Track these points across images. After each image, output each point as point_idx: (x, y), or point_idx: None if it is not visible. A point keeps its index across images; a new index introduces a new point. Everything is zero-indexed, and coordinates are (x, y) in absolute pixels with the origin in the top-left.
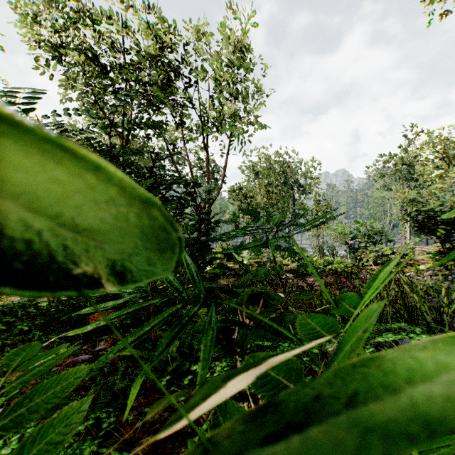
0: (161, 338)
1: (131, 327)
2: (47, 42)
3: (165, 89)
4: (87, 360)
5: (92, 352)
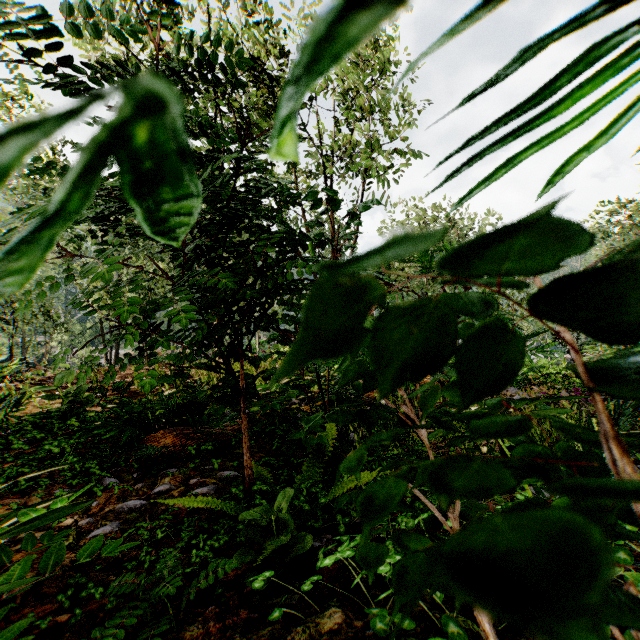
0: (261, 478)
1: (214, 456)
2: (113, 57)
3: (271, 114)
4: (138, 509)
5: (148, 496)
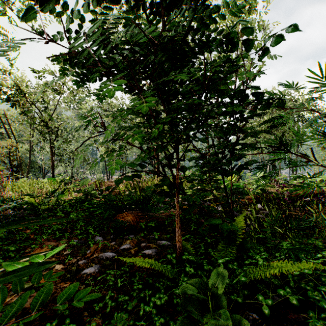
0: (186, 249)
1: (155, 230)
2: None
3: None
4: (111, 258)
5: (117, 251)
